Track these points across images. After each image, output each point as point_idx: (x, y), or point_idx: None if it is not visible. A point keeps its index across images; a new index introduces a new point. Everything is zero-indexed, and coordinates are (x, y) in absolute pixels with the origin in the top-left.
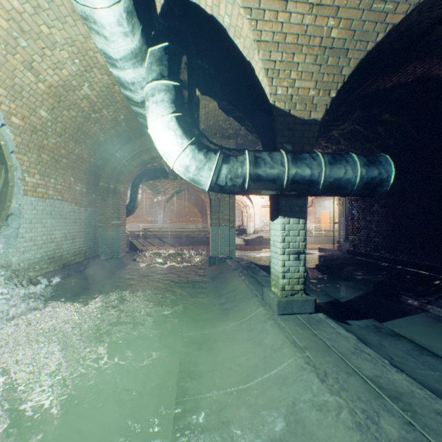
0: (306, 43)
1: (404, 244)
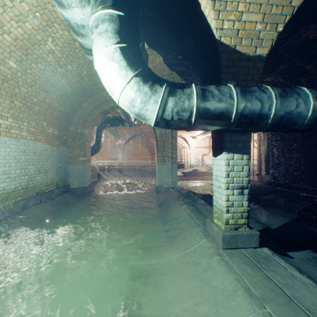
0: None
1: None
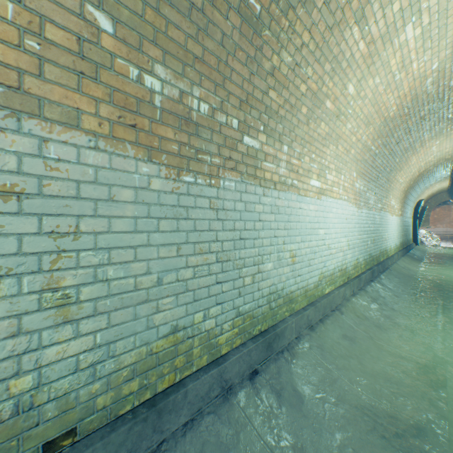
0: None
1: None
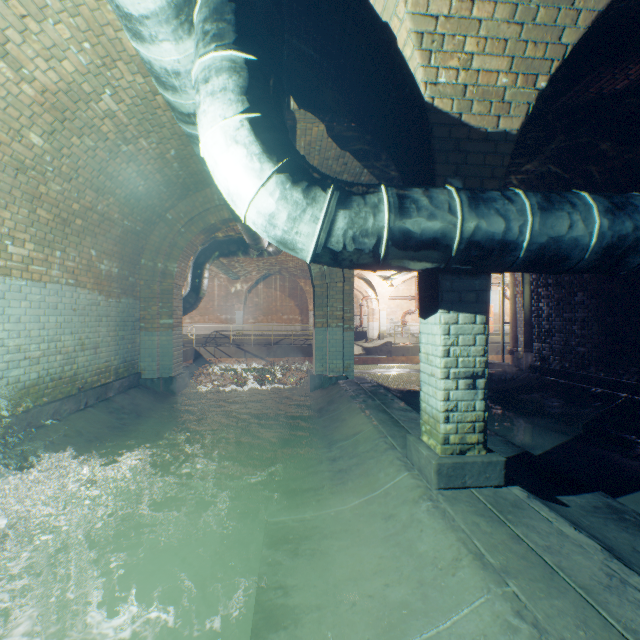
0: None
1: (632, 357)
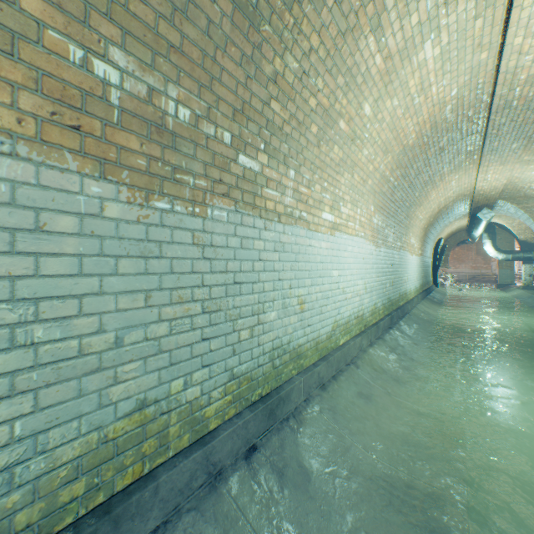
0: (527, 229)
1: None
